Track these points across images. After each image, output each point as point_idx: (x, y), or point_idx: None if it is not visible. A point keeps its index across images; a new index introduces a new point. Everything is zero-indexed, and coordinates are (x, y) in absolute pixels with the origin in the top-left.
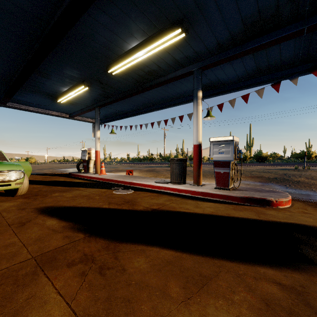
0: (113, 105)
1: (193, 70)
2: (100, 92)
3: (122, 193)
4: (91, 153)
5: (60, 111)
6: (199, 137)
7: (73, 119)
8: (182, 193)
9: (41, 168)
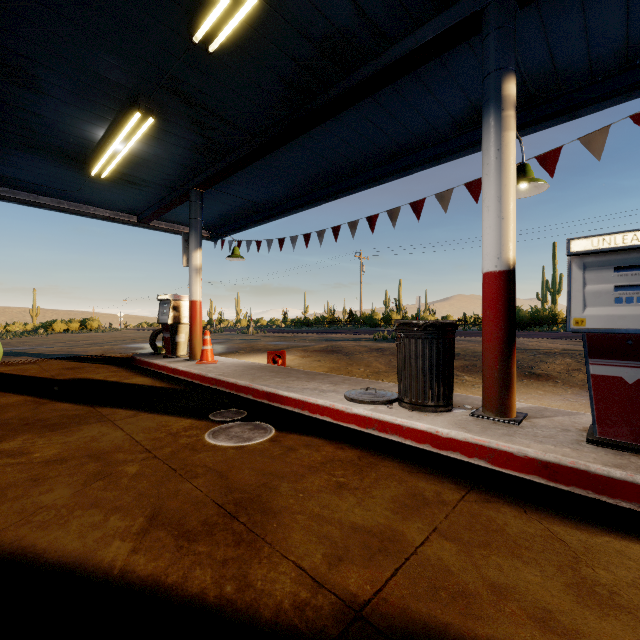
0: (236, 185)
1: (483, 7)
2: (193, 139)
3: (231, 443)
4: (181, 308)
5: (115, 208)
6: (508, 244)
7: (146, 227)
8: (449, 452)
9: (97, 341)
